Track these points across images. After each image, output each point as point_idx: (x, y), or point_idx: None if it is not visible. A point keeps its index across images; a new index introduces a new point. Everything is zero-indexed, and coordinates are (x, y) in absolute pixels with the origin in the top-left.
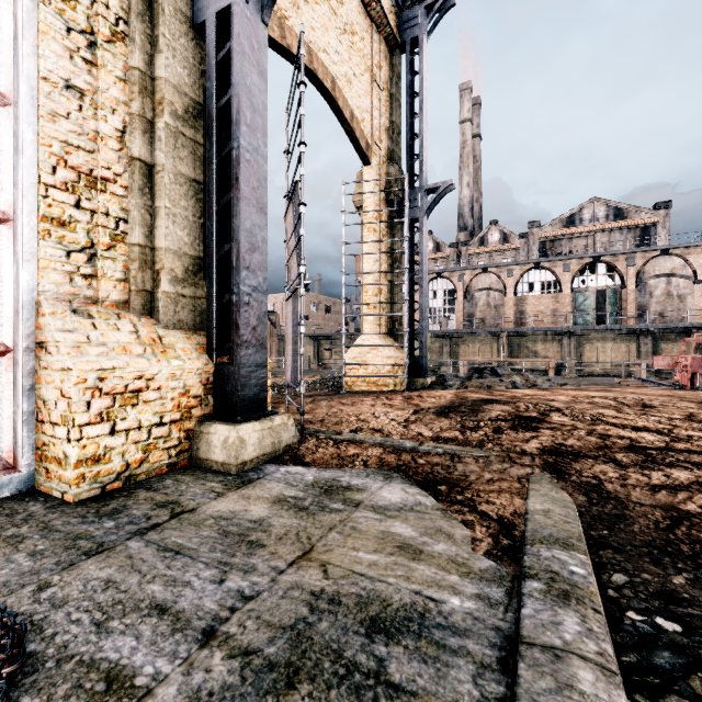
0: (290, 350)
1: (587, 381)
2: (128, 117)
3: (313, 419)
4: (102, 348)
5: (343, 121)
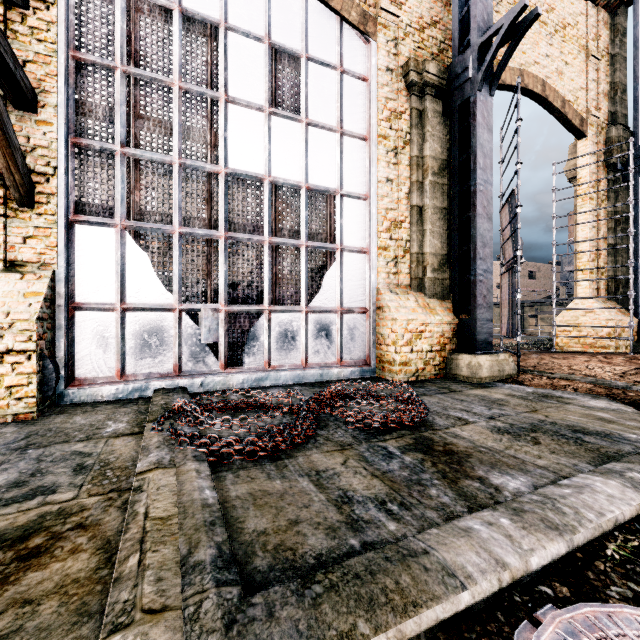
0: (505, 312)
1: None
2: (410, 184)
3: (525, 365)
4: (405, 309)
5: (554, 111)
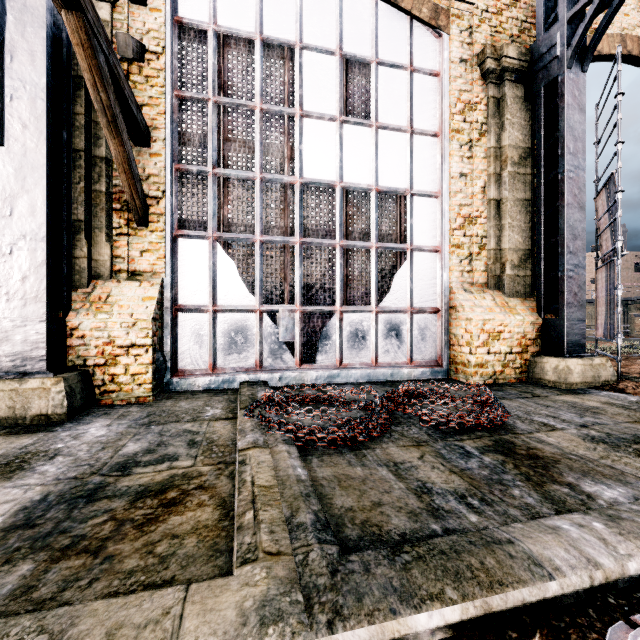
0: (601, 311)
1: None
2: (487, 177)
3: (628, 371)
4: (481, 309)
5: None
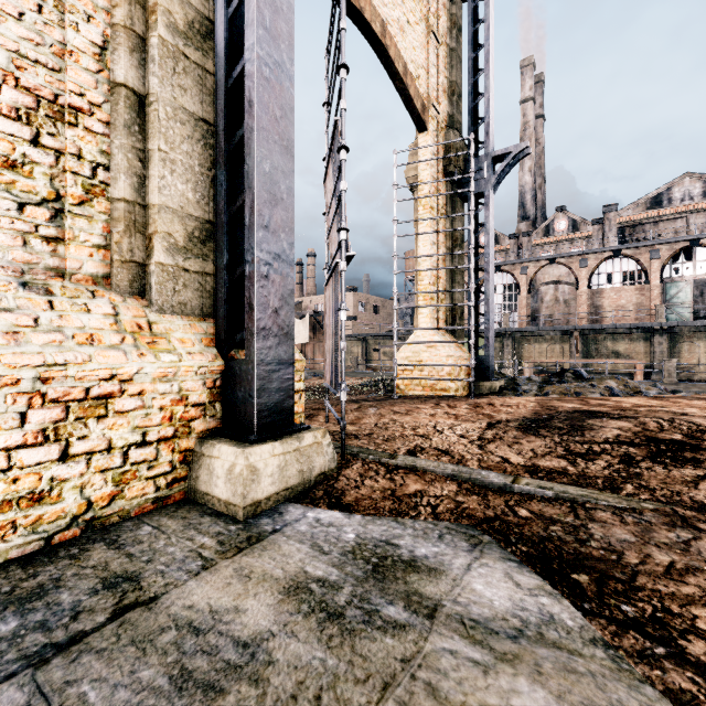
0: (329, 345)
1: (696, 387)
2: (111, 30)
3: (358, 432)
4: (54, 335)
5: (395, 76)
